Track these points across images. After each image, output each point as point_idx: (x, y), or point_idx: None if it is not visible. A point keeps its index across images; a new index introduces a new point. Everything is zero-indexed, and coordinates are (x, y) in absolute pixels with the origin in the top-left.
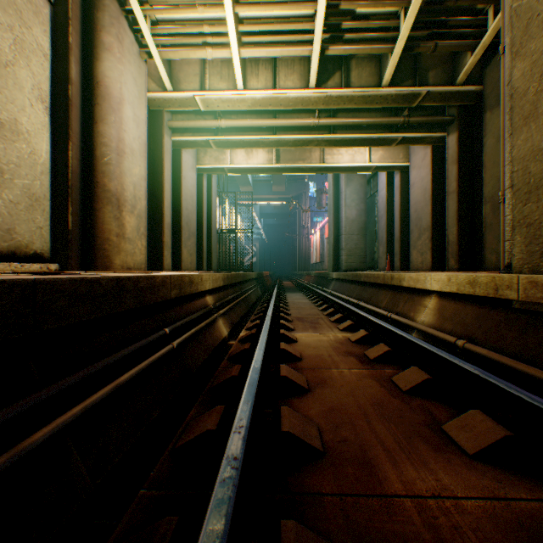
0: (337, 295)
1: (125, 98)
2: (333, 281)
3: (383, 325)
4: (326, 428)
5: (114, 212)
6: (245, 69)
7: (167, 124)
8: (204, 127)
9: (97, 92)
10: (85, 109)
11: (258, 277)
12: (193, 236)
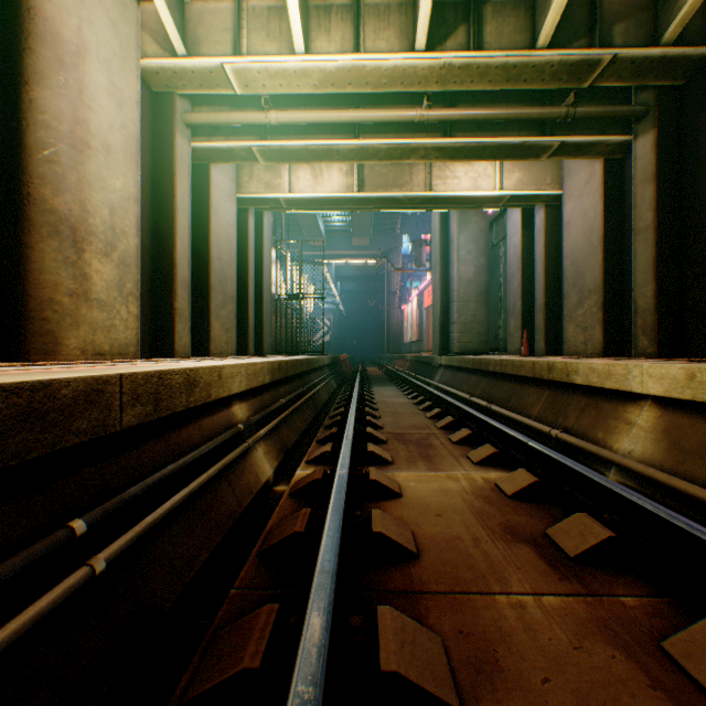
0: (449, 391)
1: (91, 50)
2: (440, 368)
3: (573, 467)
4: None
5: (65, 251)
6: (308, 21)
7: (182, 117)
8: (242, 123)
9: (27, 27)
10: (5, 57)
11: (332, 363)
12: (230, 301)
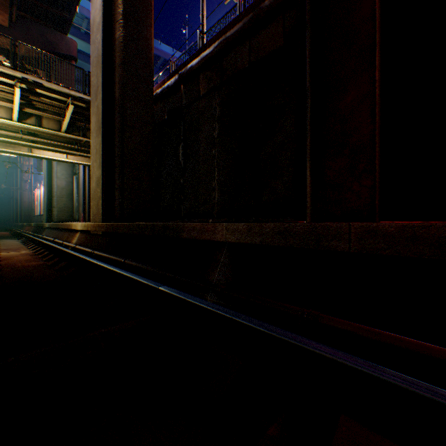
0: (46, 238)
1: None
2: (47, 229)
3: (49, 243)
4: (5, 263)
5: None
6: None
7: None
8: None
9: None
10: None
11: None
12: None
